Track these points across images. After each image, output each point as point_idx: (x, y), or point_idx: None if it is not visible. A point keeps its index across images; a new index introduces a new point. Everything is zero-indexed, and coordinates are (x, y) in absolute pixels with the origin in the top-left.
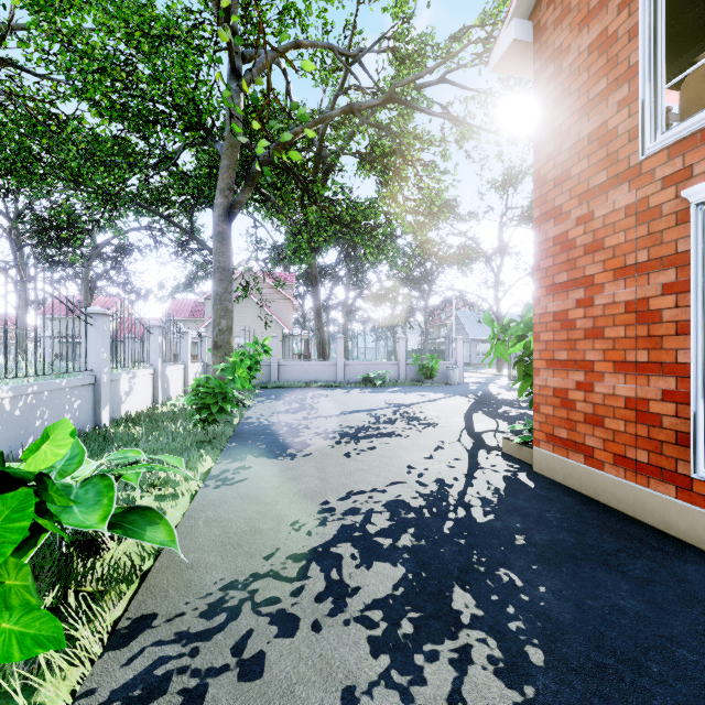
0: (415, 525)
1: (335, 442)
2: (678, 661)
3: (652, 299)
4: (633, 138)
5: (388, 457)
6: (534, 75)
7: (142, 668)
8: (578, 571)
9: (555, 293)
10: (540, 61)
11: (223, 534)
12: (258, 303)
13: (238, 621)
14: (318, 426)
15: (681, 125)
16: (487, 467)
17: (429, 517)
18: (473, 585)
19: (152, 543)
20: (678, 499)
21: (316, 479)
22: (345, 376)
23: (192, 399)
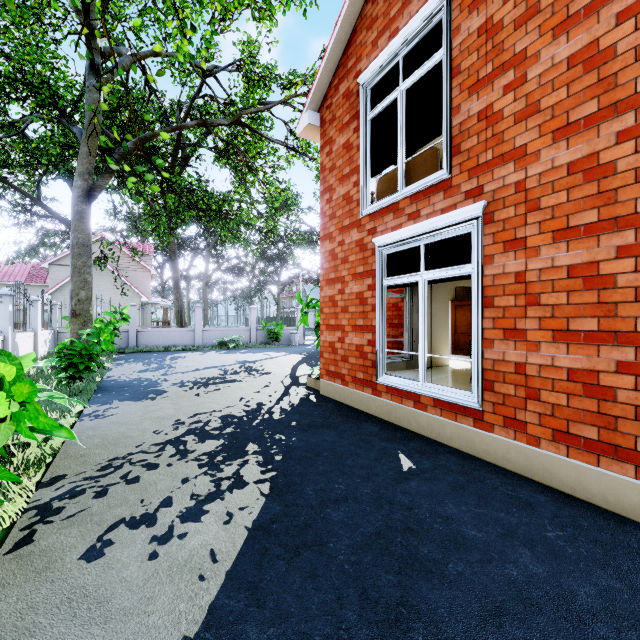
0: (236, 424)
1: (189, 388)
2: (337, 451)
3: (365, 292)
4: (359, 205)
5: (228, 394)
6: (321, 148)
7: (66, 490)
8: (316, 431)
9: (330, 284)
10: (323, 140)
11: (103, 441)
12: (114, 272)
13: (122, 469)
14: (176, 379)
15: (374, 204)
16: (293, 394)
17: (246, 420)
18: (260, 442)
19: (60, 437)
20: (372, 395)
21: (172, 409)
22: (202, 340)
23: (58, 360)
